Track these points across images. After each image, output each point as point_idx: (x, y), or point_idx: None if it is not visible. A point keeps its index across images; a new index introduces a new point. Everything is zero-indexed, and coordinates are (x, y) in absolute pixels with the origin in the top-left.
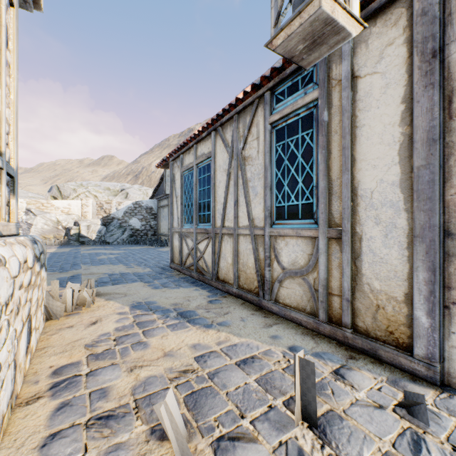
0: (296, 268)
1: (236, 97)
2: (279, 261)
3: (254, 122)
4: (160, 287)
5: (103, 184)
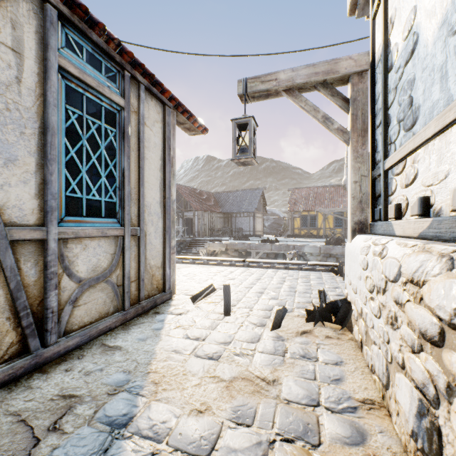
0: (99, 273)
1: None
2: (74, 273)
3: (3, 7)
4: None
5: None
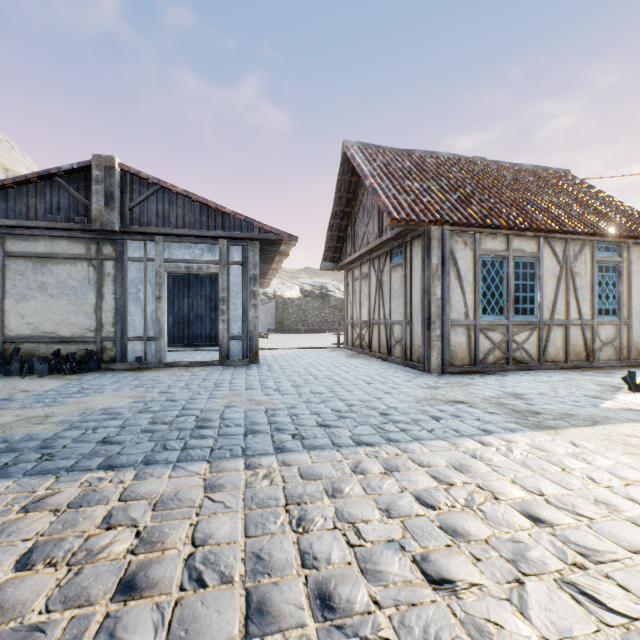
0: (608, 340)
1: (580, 231)
2: (599, 338)
3: (582, 253)
4: (557, 378)
5: None
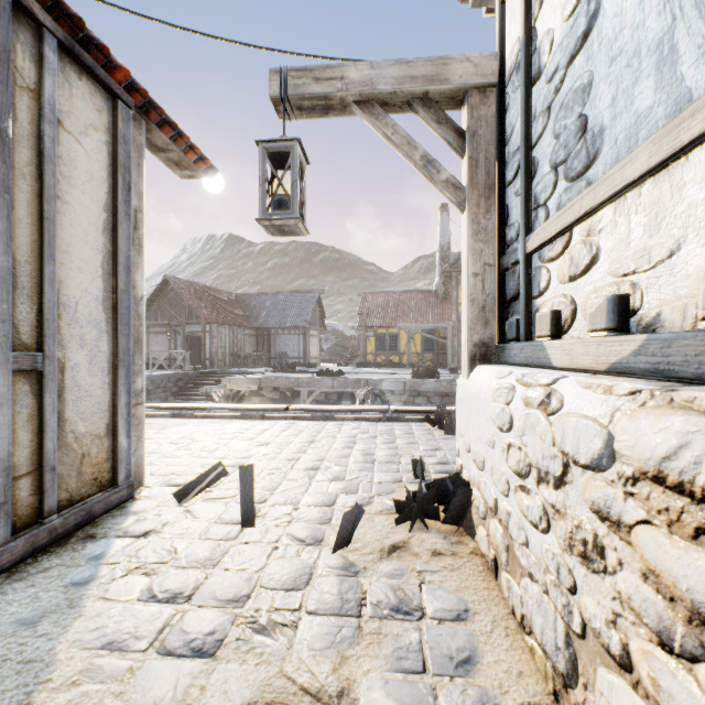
0: None
1: None
2: None
3: None
4: None
5: None
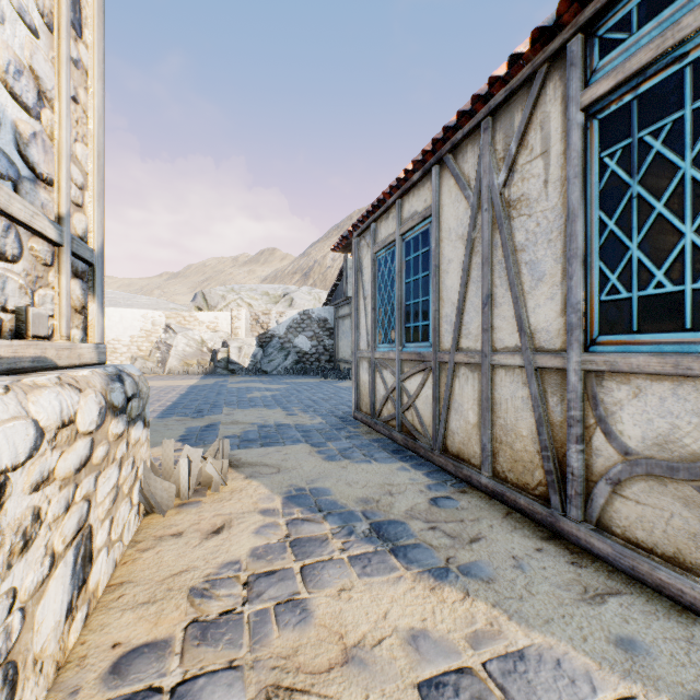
0: (673, 458)
1: (489, 77)
2: (612, 432)
3: (533, 121)
4: (337, 457)
5: (260, 287)
